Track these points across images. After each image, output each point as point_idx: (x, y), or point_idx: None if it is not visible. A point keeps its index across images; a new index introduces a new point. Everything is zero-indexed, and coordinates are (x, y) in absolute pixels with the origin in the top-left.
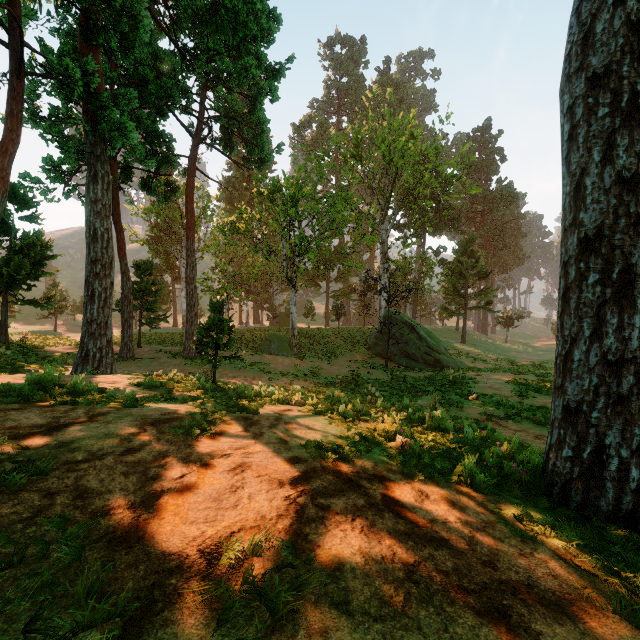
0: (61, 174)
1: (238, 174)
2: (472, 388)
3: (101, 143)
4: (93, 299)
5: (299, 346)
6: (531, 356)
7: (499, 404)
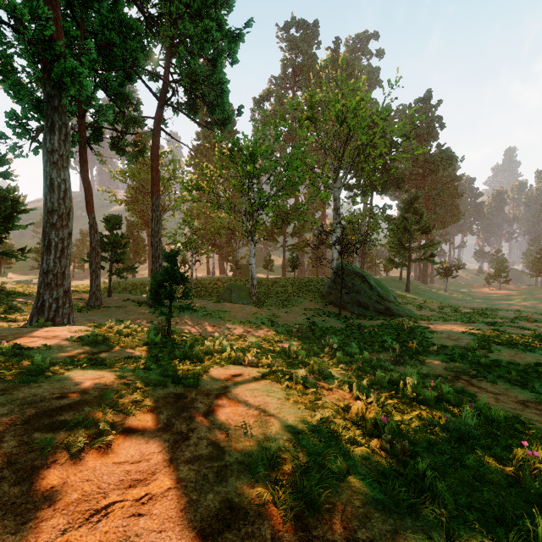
0: (27, 130)
1: (205, 142)
2: (429, 339)
3: (59, 95)
4: (49, 249)
5: (258, 295)
6: (471, 304)
7: (463, 358)
